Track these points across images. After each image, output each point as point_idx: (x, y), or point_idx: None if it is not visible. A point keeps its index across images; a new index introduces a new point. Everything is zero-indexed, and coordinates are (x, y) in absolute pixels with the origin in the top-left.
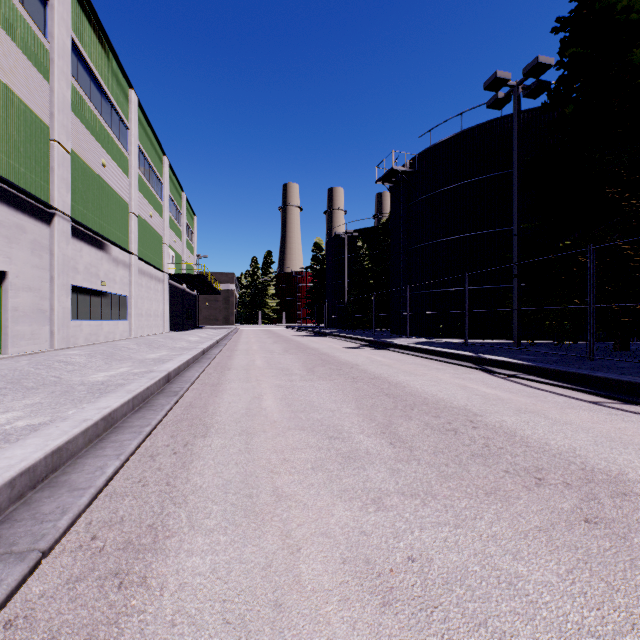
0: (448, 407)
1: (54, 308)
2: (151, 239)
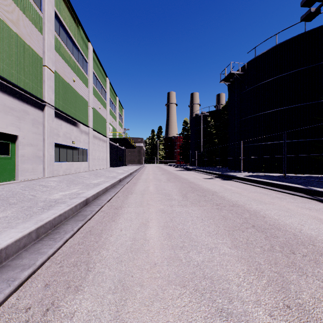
0: None
1: (45, 155)
2: (100, 120)
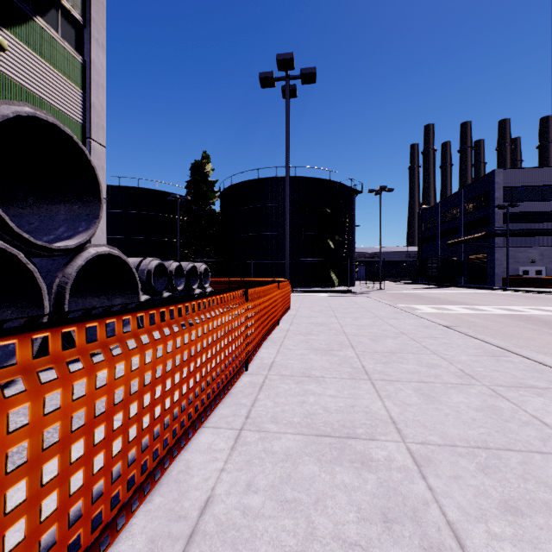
0: None
1: None
2: None
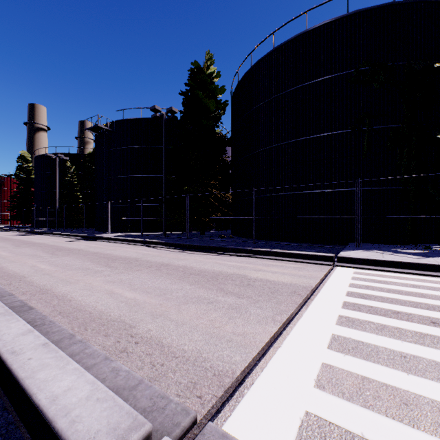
0: (130, 258)
1: None
2: None
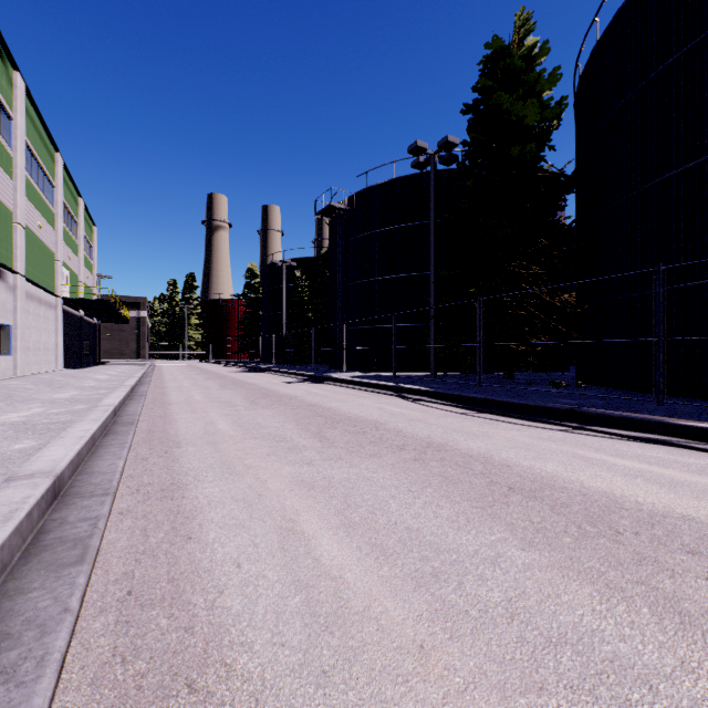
0: (364, 421)
1: None
2: (40, 255)
